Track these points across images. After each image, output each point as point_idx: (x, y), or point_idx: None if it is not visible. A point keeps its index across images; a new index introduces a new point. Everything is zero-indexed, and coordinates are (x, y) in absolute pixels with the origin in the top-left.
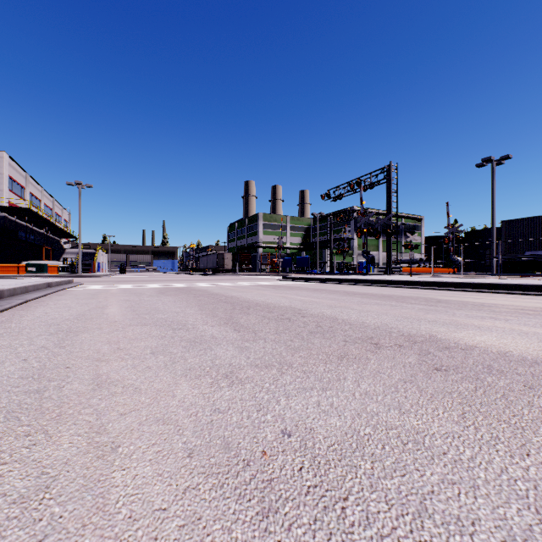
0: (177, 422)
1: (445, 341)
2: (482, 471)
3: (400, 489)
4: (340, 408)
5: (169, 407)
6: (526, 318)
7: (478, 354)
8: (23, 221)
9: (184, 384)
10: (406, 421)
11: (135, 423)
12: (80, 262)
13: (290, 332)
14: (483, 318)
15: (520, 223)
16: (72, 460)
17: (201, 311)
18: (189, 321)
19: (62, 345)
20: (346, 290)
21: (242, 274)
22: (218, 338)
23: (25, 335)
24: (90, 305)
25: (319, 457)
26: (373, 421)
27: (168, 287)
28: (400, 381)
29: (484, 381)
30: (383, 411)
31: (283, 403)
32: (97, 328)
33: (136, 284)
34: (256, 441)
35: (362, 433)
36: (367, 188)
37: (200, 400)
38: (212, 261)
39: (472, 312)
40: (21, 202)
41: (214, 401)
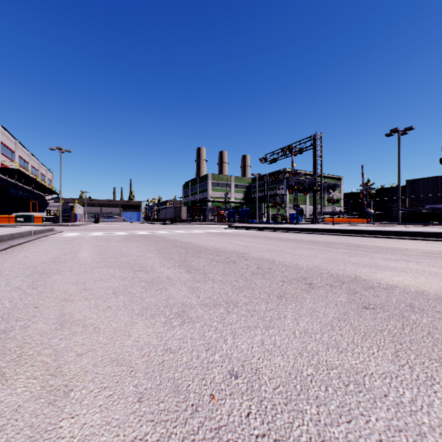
0: (130, 362)
1: (369, 281)
2: (425, 415)
3: (348, 439)
4: (282, 347)
5: (124, 347)
6: (433, 260)
7: (399, 293)
8: (13, 180)
9: (139, 324)
10: (345, 360)
11: (90, 365)
12: (60, 213)
13: (235, 273)
14: (398, 260)
15: (421, 182)
16: (23, 406)
17: (160, 254)
18: (148, 263)
19: (35, 285)
20: (281, 237)
21: (195, 224)
22: (172, 279)
23: (4, 277)
24: (65, 249)
25: (266, 401)
26: (314, 360)
27: (133, 234)
28: (335, 319)
29: (409, 319)
30: (322, 349)
31: (230, 342)
32: (68, 270)
33: (107, 231)
34: (204, 383)
35: (304, 373)
36: (297, 153)
37: (153, 340)
38: (170, 213)
39: (387, 256)
40: (12, 164)
41: (166, 341)
